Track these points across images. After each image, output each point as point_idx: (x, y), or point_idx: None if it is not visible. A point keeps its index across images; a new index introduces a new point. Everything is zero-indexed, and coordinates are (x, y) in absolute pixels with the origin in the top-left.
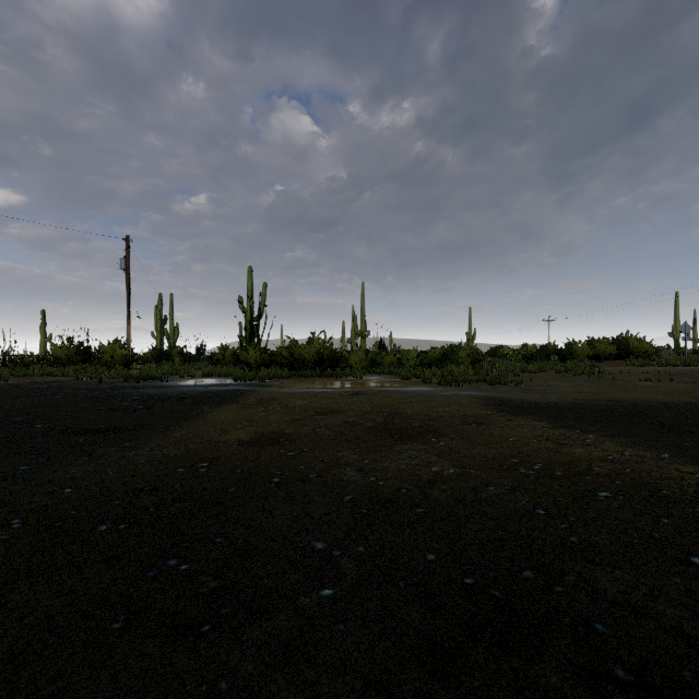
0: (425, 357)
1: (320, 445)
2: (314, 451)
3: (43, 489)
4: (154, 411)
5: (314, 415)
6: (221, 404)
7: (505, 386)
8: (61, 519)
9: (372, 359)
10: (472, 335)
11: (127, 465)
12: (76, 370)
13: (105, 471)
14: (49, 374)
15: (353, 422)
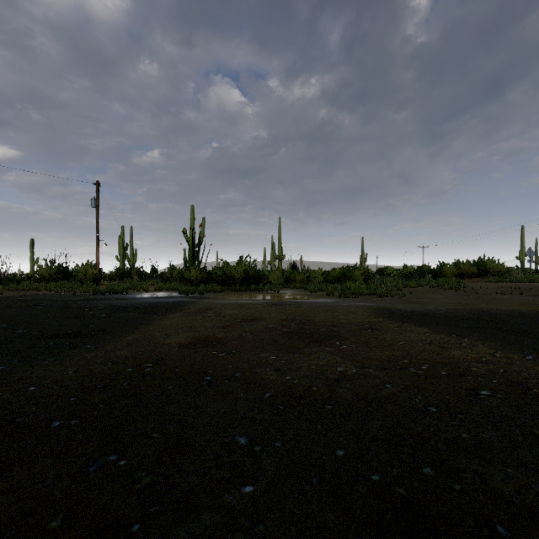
0: (328, 275)
1: (245, 347)
2: (240, 353)
3: (11, 388)
4: (114, 318)
5: (240, 322)
6: (167, 313)
7: (391, 298)
8: (22, 415)
9: (287, 277)
10: (364, 258)
11: (85, 365)
12: (57, 286)
13: (66, 370)
14: (35, 288)
15: (272, 328)
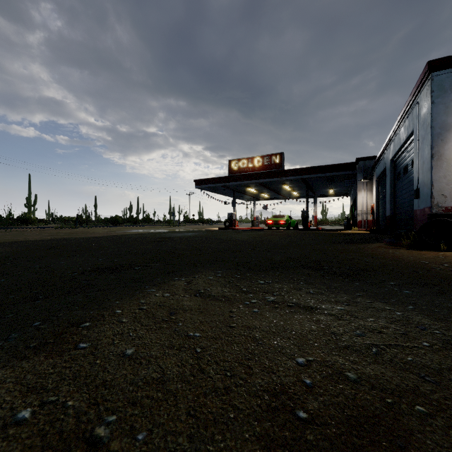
0: None
1: None
2: None
3: None
4: None
5: None
6: None
7: None
8: None
9: None
10: None
11: None
12: None
13: None
14: None
15: None
